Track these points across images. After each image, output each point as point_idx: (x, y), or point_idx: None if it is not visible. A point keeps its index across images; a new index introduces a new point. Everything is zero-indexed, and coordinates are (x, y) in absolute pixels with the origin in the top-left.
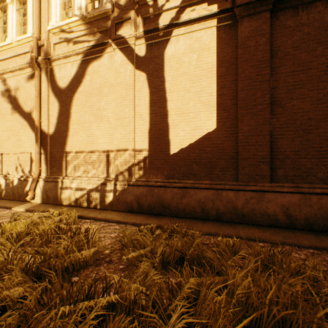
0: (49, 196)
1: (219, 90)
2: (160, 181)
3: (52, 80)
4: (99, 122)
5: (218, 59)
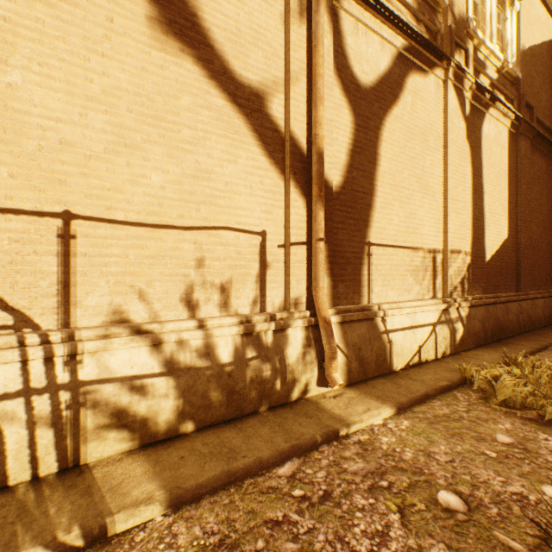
0: (367, 358)
1: (508, 197)
2: (488, 296)
3: (336, 41)
4: (424, 194)
5: (508, 164)
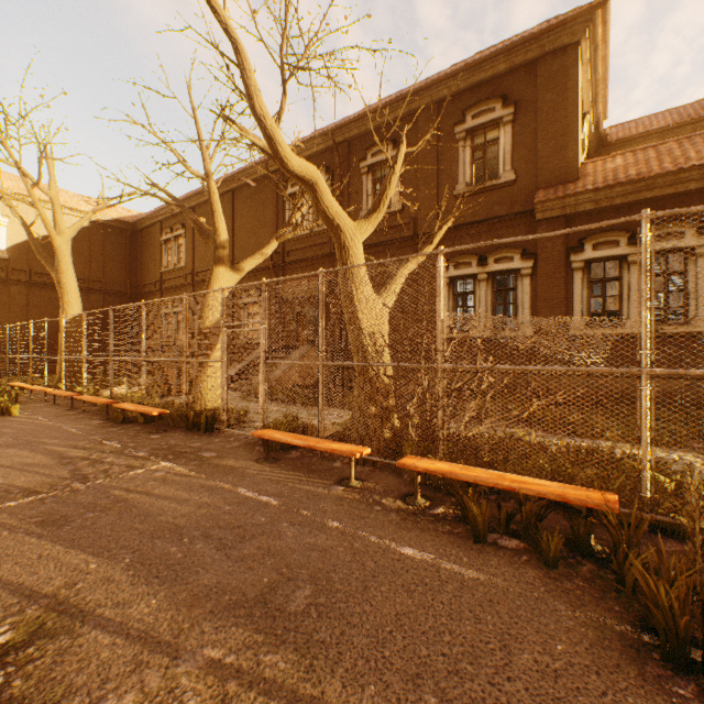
0: None
1: None
2: None
3: None
4: None
5: None
